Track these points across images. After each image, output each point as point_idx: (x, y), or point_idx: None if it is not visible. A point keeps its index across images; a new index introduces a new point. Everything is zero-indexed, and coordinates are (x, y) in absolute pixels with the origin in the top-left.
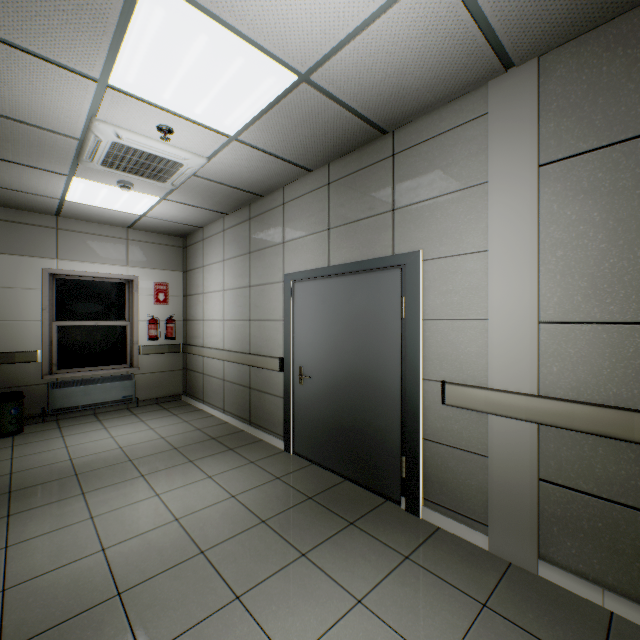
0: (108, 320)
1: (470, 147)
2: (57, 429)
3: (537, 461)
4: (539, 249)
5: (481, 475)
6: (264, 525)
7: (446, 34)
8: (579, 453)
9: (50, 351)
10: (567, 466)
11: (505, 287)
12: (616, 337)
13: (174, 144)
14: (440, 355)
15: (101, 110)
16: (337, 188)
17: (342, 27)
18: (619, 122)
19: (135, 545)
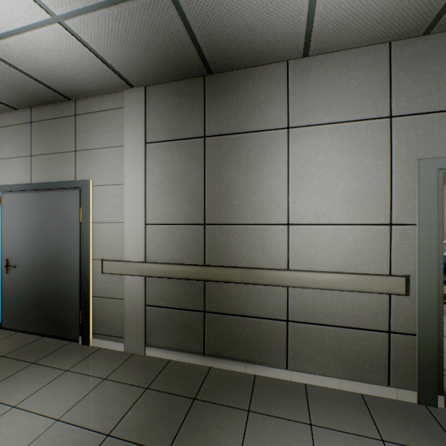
0: None
1: (117, 123)
2: None
3: (145, 296)
4: (146, 186)
5: (122, 310)
6: None
7: (83, 57)
8: (161, 288)
9: None
10: (157, 295)
11: (132, 205)
12: (173, 231)
13: None
14: (102, 244)
15: None
16: (38, 127)
17: None
18: (174, 131)
19: None
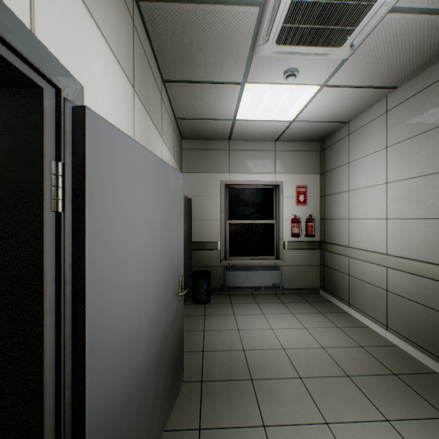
0: (260, 219)
1: None
2: (229, 305)
3: None
4: None
5: None
6: None
7: None
8: None
9: (224, 242)
10: None
11: None
12: None
13: None
14: None
15: None
16: None
17: None
18: None
19: None
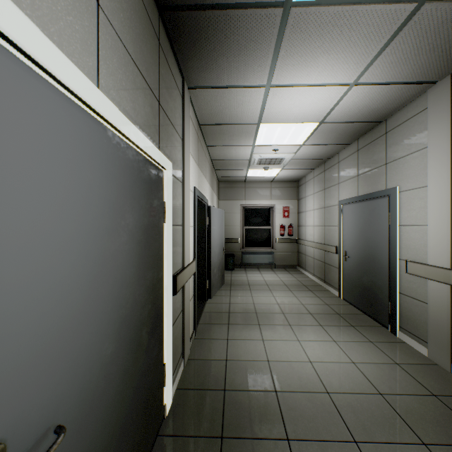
0: (263, 226)
1: (420, 127)
2: (244, 271)
3: (450, 307)
4: None
5: (425, 314)
6: (310, 314)
7: (378, 92)
8: None
9: (242, 239)
10: None
11: (435, 207)
12: None
13: (280, 152)
14: (406, 245)
15: (254, 151)
16: (361, 153)
17: (326, 109)
18: None
19: (262, 305)
